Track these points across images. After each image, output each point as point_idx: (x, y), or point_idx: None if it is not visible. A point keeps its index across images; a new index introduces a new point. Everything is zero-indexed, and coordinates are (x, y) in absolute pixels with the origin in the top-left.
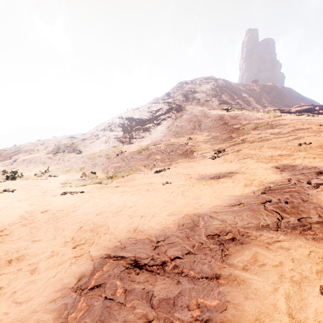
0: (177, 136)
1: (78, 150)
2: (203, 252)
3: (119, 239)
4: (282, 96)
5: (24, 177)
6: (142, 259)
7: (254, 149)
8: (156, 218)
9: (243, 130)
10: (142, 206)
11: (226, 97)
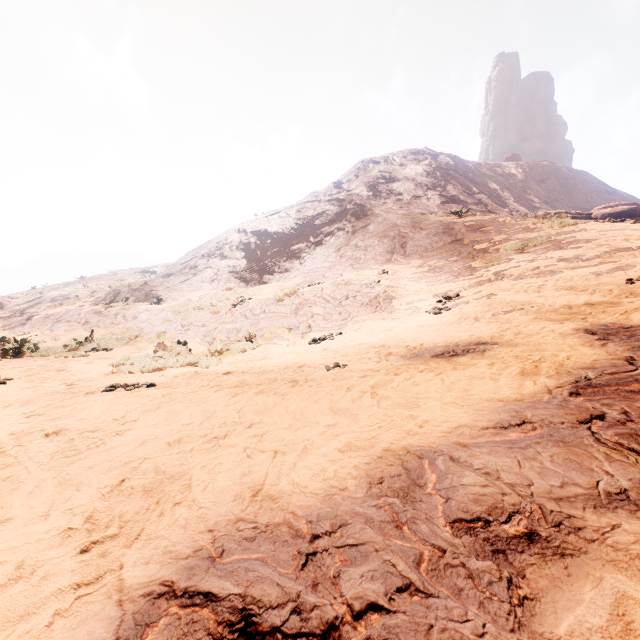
0: (358, 266)
1: (157, 296)
2: (450, 584)
3: (210, 525)
4: (569, 188)
5: (42, 351)
6: (264, 609)
7: (525, 292)
8: (310, 459)
9: (495, 254)
10: (278, 423)
11: (456, 190)
